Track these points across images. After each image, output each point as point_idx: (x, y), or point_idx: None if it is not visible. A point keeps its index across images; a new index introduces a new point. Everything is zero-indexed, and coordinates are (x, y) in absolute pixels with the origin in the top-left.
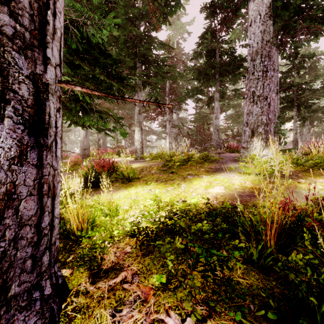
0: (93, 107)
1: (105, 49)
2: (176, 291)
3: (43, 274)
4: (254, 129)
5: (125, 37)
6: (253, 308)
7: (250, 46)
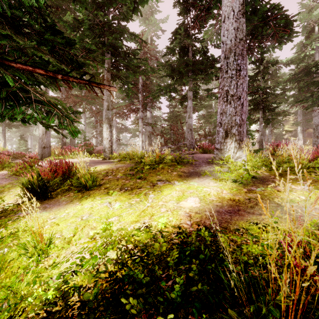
0: (31, 95)
1: (51, 23)
2: None
3: None
4: (228, 130)
5: (90, 22)
6: None
7: (223, 43)
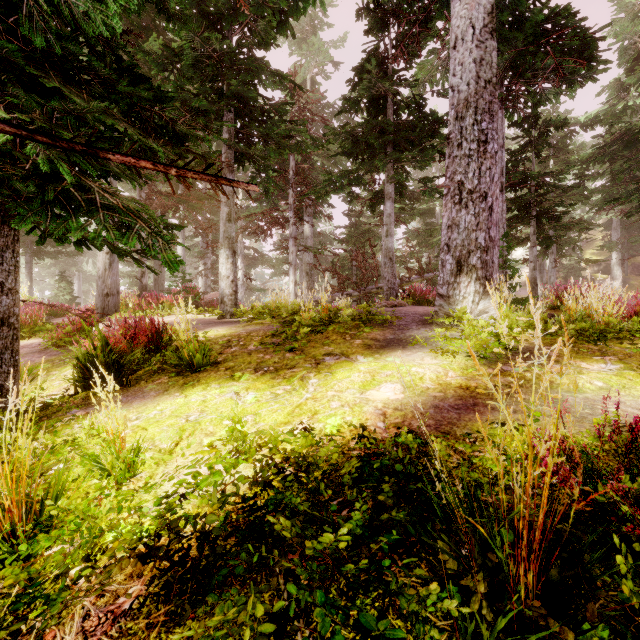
0: (96, 197)
1: (130, 62)
2: None
3: None
4: (463, 259)
5: (196, 52)
6: None
7: (454, 89)
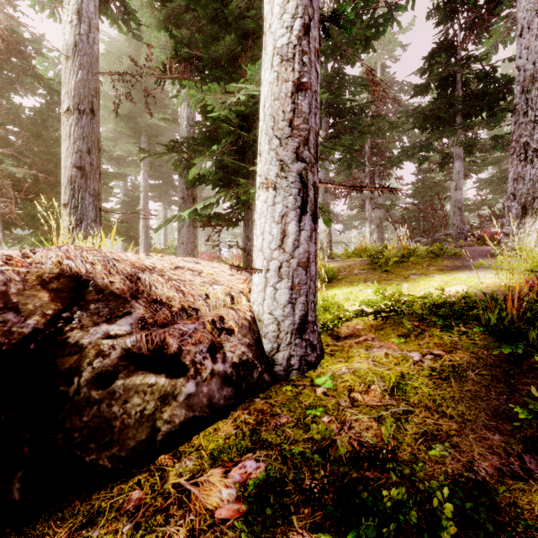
0: None
1: None
2: (415, 345)
3: (316, 317)
4: (527, 204)
5: None
6: (486, 352)
7: (520, 69)
